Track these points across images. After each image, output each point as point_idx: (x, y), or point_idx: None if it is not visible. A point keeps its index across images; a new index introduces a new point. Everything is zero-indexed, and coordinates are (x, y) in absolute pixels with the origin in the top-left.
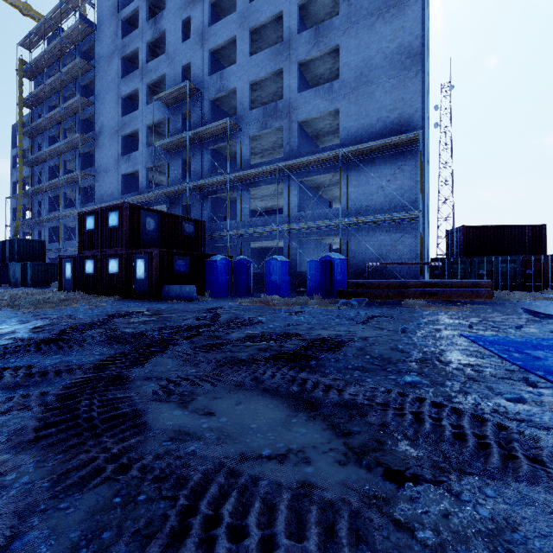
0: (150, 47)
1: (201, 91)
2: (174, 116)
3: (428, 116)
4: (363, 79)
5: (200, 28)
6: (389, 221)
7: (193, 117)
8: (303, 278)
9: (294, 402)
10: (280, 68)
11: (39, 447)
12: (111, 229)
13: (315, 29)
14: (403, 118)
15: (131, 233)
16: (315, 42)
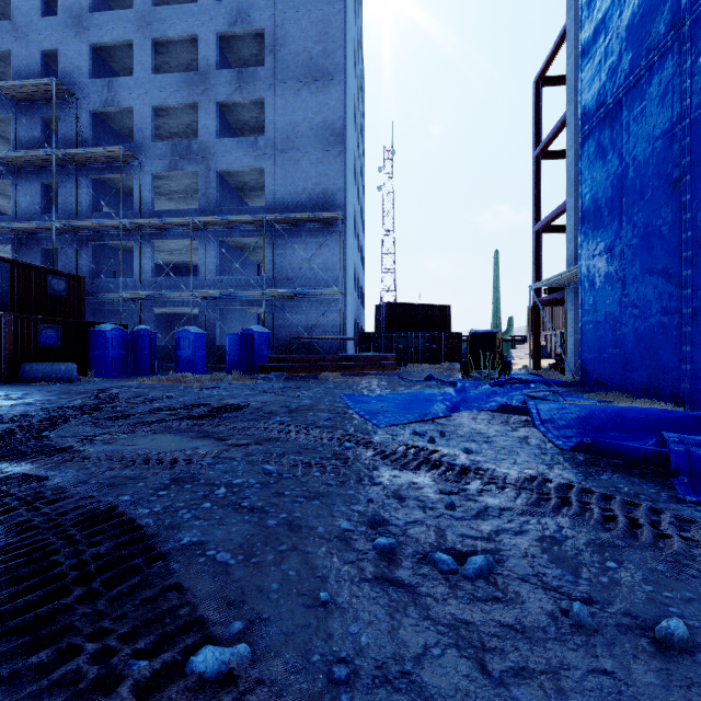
0: None
1: (77, 95)
2: (28, 118)
3: (360, 187)
4: (289, 143)
5: (75, 8)
6: (314, 295)
7: (63, 129)
8: (224, 353)
9: (195, 436)
10: (195, 102)
11: (10, 463)
12: None
13: (238, 72)
14: (327, 194)
15: None
16: (238, 87)
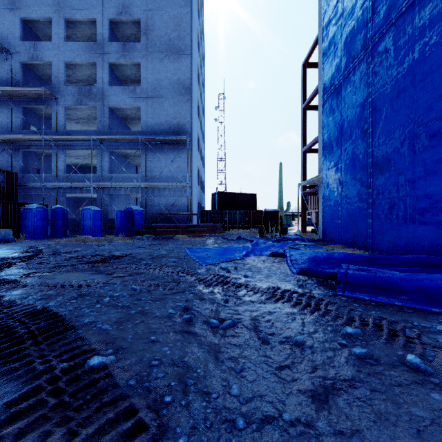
0: None
1: (11, 51)
2: None
3: (202, 120)
4: (156, 92)
5: None
6: (172, 187)
7: (1, 73)
8: (113, 223)
9: (93, 273)
10: (94, 62)
11: None
12: None
13: (123, 45)
14: (180, 125)
15: None
16: (123, 54)
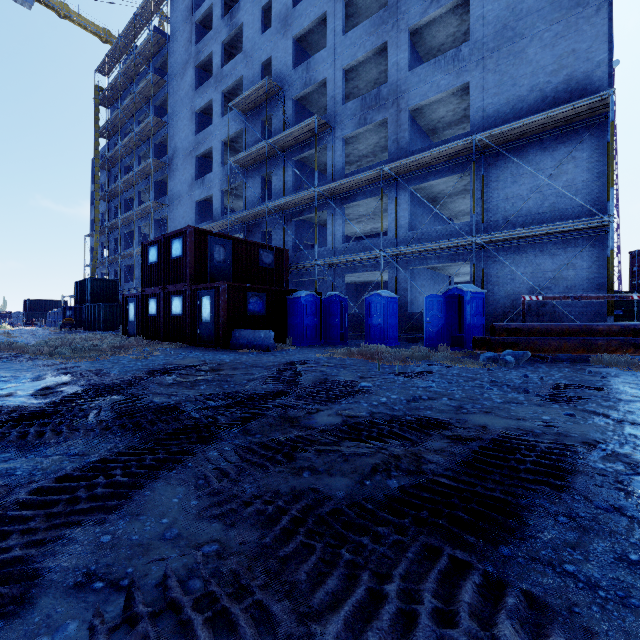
0: (226, 50)
1: (284, 89)
2: (253, 125)
3: None
4: (507, 33)
5: (283, 11)
6: (550, 236)
7: (274, 124)
8: (416, 321)
9: None
10: (384, 42)
11: None
12: (175, 260)
13: None
14: (574, 80)
15: (197, 265)
16: None
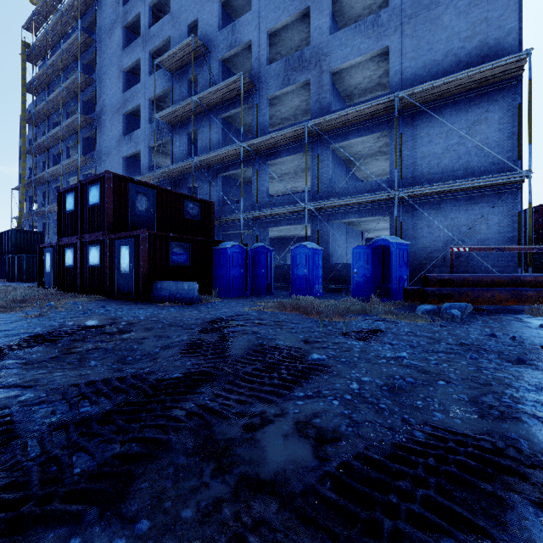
0: (154, 12)
1: (210, 50)
2: (179, 84)
3: None
4: (424, 0)
5: None
6: (465, 192)
7: (201, 83)
8: (338, 272)
9: None
10: (306, 7)
11: None
12: (92, 208)
13: None
14: (486, 46)
15: (116, 213)
16: None
